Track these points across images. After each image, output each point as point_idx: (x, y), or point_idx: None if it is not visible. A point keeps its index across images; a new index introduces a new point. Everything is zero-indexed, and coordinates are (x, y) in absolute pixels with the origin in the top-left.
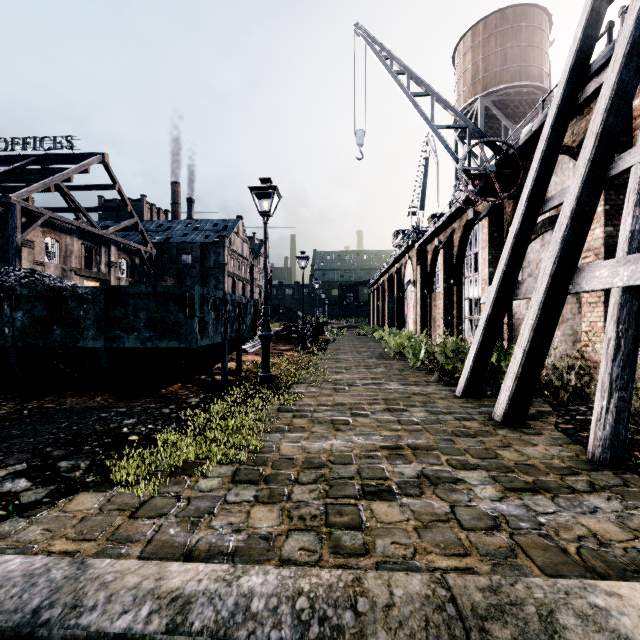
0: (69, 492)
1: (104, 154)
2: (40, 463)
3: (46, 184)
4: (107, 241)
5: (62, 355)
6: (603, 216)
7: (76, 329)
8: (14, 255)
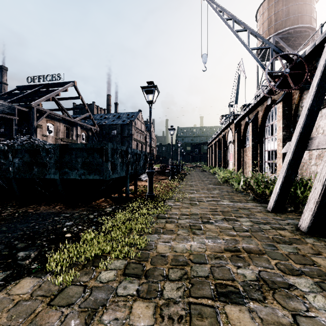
0: (18, 276)
1: (74, 82)
2: (7, 253)
3: (48, 97)
4: (76, 124)
5: (38, 182)
6: None
7: (45, 168)
8: (33, 132)
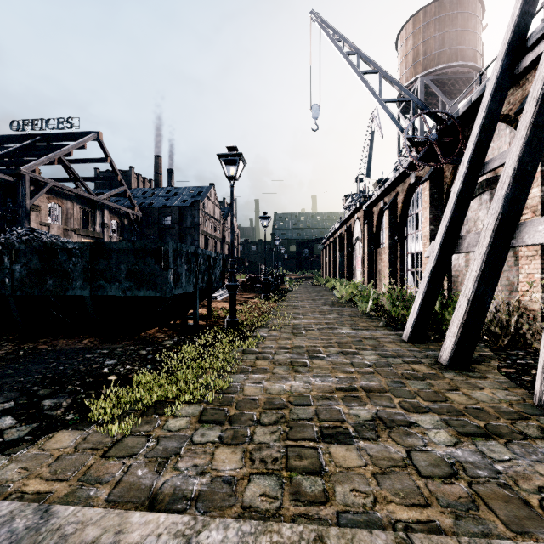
0: (49, 430)
1: (98, 132)
2: (26, 401)
3: (50, 158)
4: (101, 205)
5: (54, 302)
6: (540, 176)
7: (66, 280)
8: (24, 217)
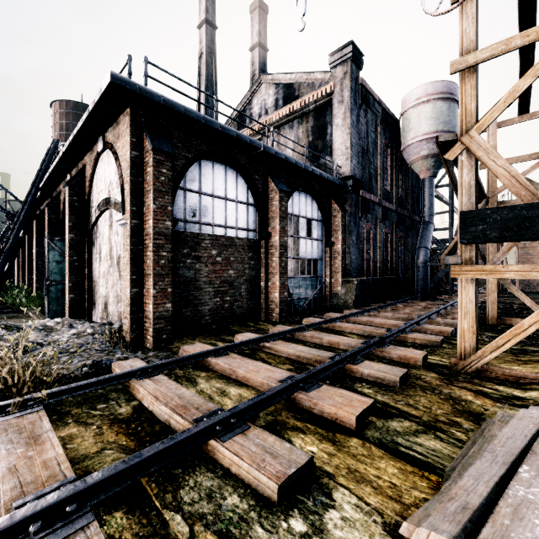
0: None
1: None
2: None
3: None
4: None
5: None
6: (35, 245)
7: None
8: None
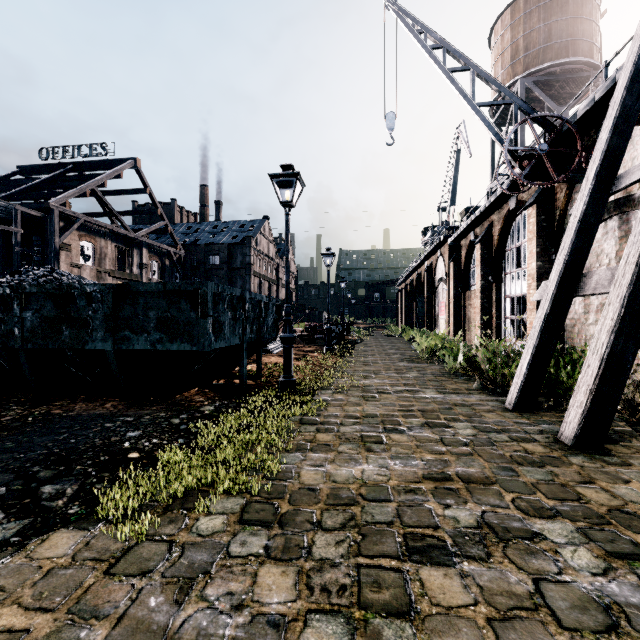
0: (45, 528)
1: (136, 159)
2: (21, 487)
3: (82, 189)
4: (139, 243)
5: (72, 357)
6: None
7: (85, 330)
8: (53, 258)
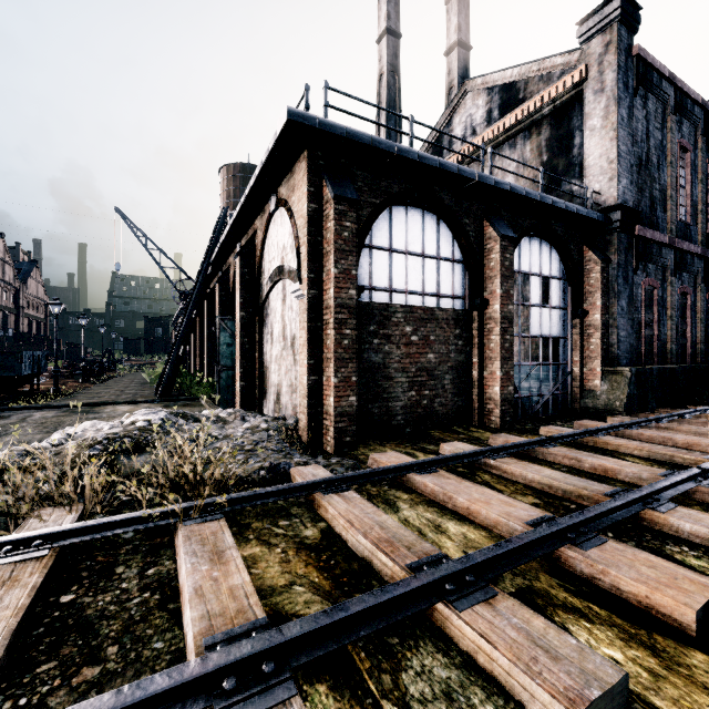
0: None
1: None
2: None
3: None
4: None
5: None
6: (206, 327)
7: None
8: None
